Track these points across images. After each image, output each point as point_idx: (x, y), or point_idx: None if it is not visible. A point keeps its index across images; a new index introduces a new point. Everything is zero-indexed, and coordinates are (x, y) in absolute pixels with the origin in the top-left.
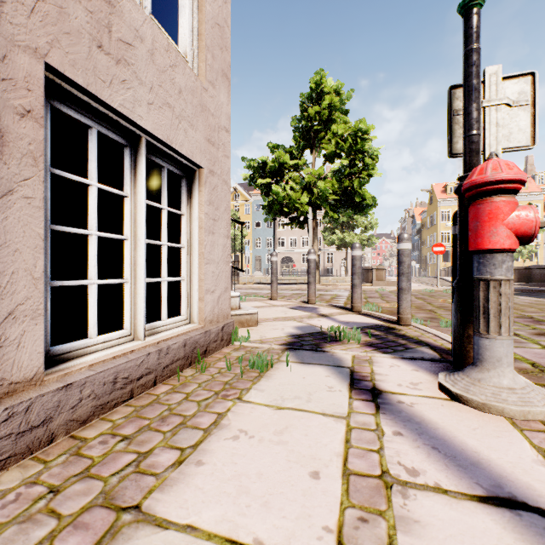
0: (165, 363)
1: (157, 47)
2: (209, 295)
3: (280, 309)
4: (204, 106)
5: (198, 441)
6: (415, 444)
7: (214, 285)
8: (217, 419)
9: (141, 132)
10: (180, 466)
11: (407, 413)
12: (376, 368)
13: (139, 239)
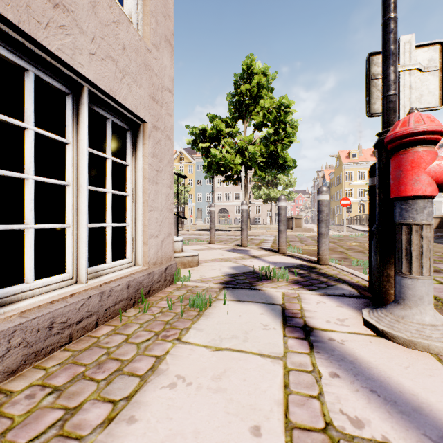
0: (108, 304)
1: (99, 0)
2: (152, 240)
3: (218, 251)
4: (148, 65)
5: (133, 391)
6: (353, 387)
7: (157, 230)
8: (155, 363)
9: (83, 81)
10: (109, 425)
11: (340, 351)
12: (305, 305)
13: (81, 185)
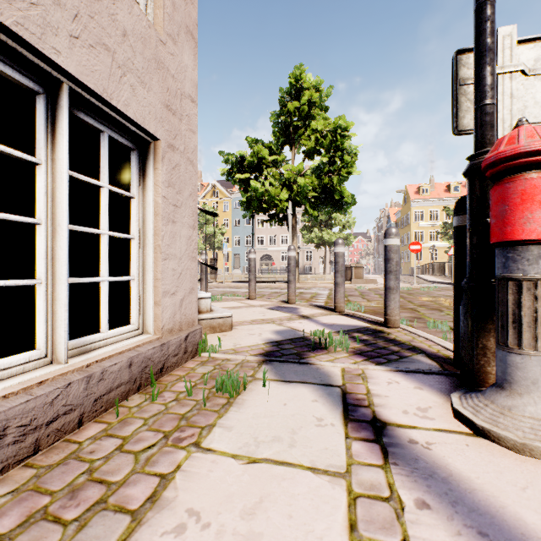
0: (98, 392)
1: None
2: (167, 299)
3: (258, 310)
4: (161, 62)
5: None
6: (452, 526)
7: (175, 286)
8: (158, 488)
9: (62, 75)
10: None
11: (426, 462)
12: (372, 386)
13: (59, 224)
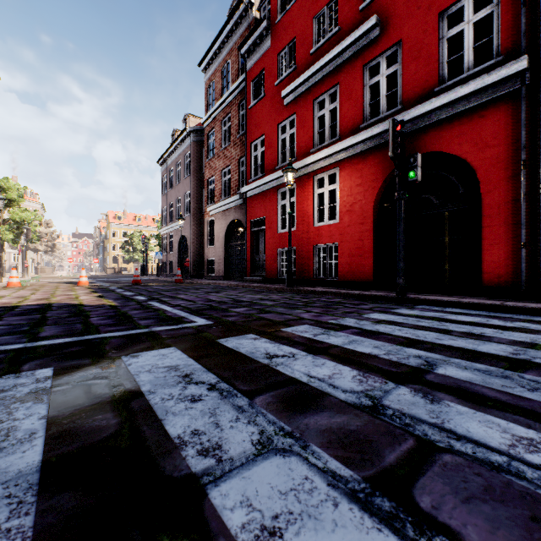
0: None
1: None
2: None
3: None
4: None
5: None
6: None
7: None
8: None
9: None
10: None
11: None
12: None
13: None
